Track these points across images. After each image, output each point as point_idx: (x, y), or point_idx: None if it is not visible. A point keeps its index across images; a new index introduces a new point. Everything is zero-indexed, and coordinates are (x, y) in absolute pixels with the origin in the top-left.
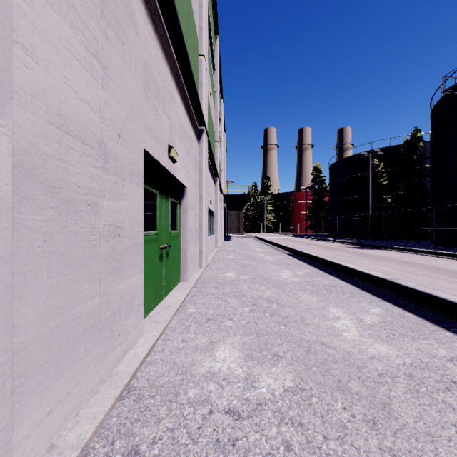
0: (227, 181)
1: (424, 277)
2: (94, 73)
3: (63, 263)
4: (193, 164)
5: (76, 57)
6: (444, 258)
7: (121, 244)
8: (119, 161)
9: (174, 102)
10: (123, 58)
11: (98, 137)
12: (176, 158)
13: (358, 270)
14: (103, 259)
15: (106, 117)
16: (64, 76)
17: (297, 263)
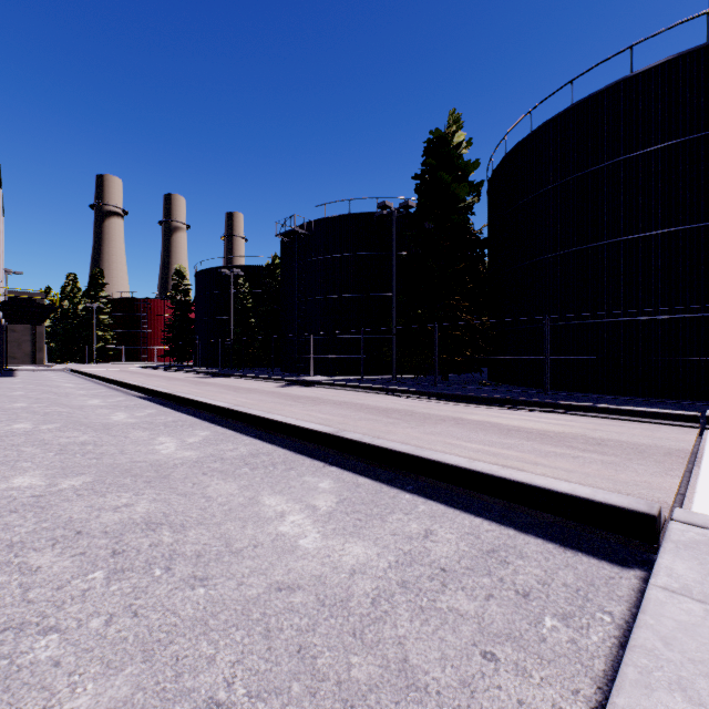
0: (6, 270)
1: (213, 393)
2: None
3: None
4: None
5: None
6: (260, 381)
7: None
8: None
9: None
10: None
11: None
12: None
13: (159, 391)
14: None
15: None
16: None
17: (117, 394)
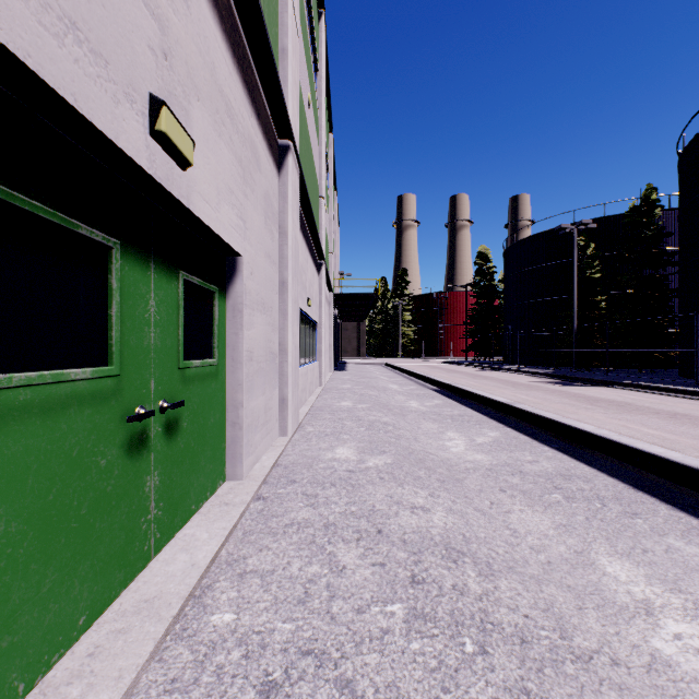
0: (340, 273)
1: None
2: None
3: None
4: (262, 210)
5: None
6: None
7: None
8: None
9: None
10: None
11: None
12: (184, 151)
13: (617, 442)
14: None
15: None
16: None
17: (469, 415)
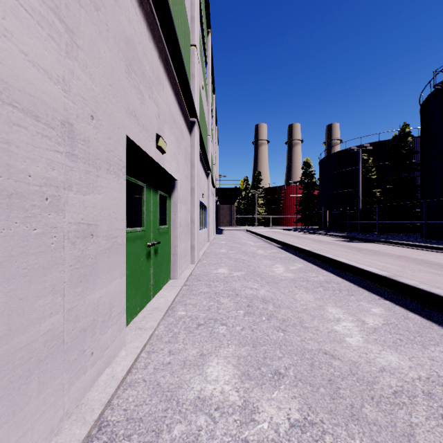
0: (219, 175)
1: (421, 273)
2: (55, 34)
3: (3, 276)
4: (184, 156)
5: (24, 7)
6: (436, 252)
7: (94, 245)
8: (92, 147)
9: (163, 89)
10: (98, 26)
11: (61, 115)
12: (164, 149)
13: (354, 266)
14: (68, 265)
15: (73, 92)
16: (4, 27)
17: (289, 257)
